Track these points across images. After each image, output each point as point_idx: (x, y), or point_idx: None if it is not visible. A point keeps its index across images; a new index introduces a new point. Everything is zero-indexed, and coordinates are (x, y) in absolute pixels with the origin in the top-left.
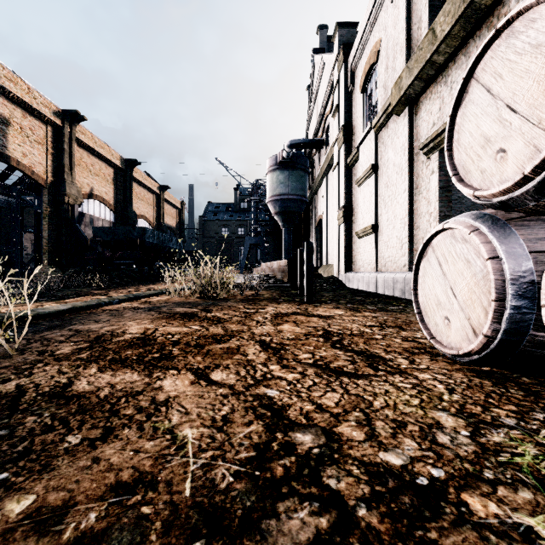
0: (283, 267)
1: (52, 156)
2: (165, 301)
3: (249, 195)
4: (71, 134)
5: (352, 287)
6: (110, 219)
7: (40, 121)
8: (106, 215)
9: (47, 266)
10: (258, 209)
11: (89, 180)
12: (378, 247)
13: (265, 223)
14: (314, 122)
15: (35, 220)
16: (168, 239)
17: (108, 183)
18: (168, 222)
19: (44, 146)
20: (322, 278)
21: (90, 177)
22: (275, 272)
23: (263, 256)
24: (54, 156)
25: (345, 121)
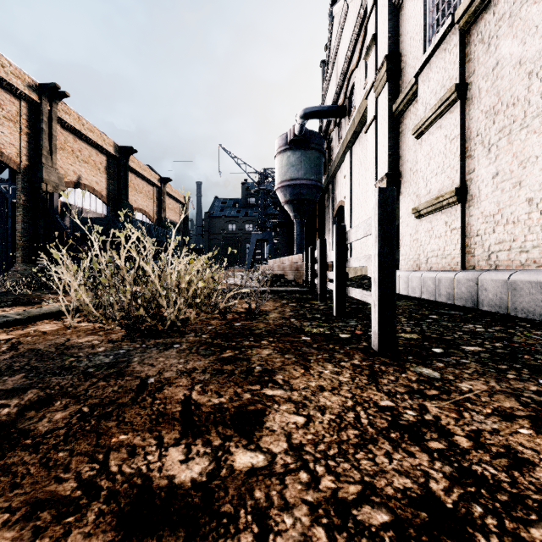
0: (297, 264)
1: (27, 136)
2: (16, 344)
3: (256, 185)
4: (51, 112)
5: (405, 293)
6: (102, 212)
7: (12, 95)
8: (97, 208)
9: (21, 264)
10: (266, 200)
11: (76, 168)
12: (466, 227)
13: (273, 217)
14: (332, 90)
15: (9, 210)
16: (162, 233)
17: (100, 172)
18: (170, 217)
19: (17, 124)
20: (351, 279)
21: (77, 164)
22: (286, 270)
23: (271, 253)
24: (30, 136)
25: (388, 50)
